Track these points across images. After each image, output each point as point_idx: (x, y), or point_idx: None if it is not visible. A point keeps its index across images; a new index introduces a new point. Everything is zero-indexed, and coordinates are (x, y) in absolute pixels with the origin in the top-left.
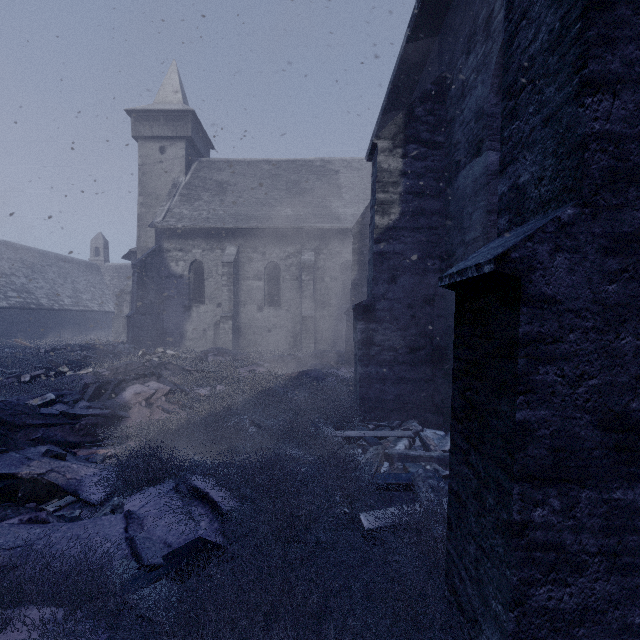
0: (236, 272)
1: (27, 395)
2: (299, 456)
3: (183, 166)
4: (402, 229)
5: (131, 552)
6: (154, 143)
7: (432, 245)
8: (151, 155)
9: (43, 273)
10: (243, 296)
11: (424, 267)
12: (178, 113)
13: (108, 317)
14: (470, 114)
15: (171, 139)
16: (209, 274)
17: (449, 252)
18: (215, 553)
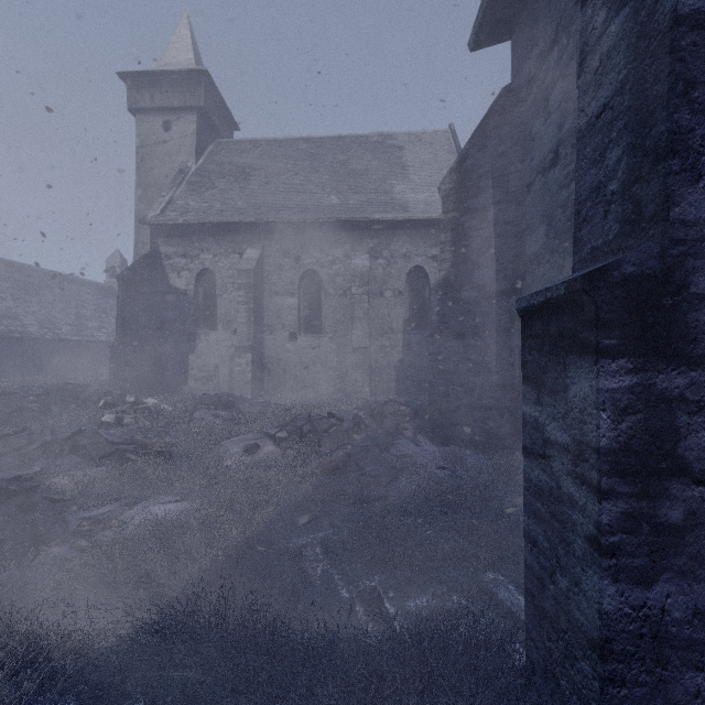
0: (259, 284)
1: None
2: None
3: (193, 146)
4: None
5: None
6: (156, 117)
7: None
8: (152, 133)
9: (39, 295)
10: (269, 319)
11: None
12: (187, 75)
13: None
14: None
15: (178, 111)
16: (222, 288)
17: None
18: None
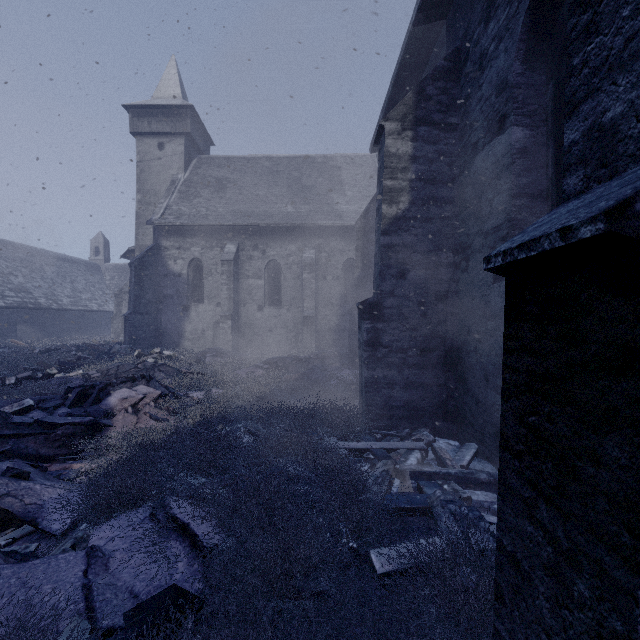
0: (236, 270)
1: (7, 400)
2: (298, 474)
3: (182, 162)
4: (412, 219)
5: (86, 607)
6: (152, 139)
7: (445, 237)
8: (149, 151)
9: (42, 272)
10: (243, 295)
11: (436, 261)
12: (177, 108)
13: (108, 317)
14: (490, 88)
15: (170, 135)
16: (208, 273)
17: (464, 244)
18: (187, 616)
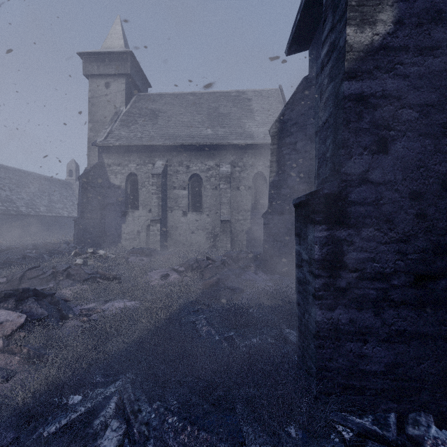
0: (164, 182)
1: None
2: None
3: (124, 98)
4: (399, 50)
5: None
6: (101, 80)
7: None
8: (98, 89)
9: (26, 188)
10: (170, 203)
11: (443, 121)
12: (120, 54)
13: None
14: None
15: (114, 76)
16: (142, 184)
17: None
18: None
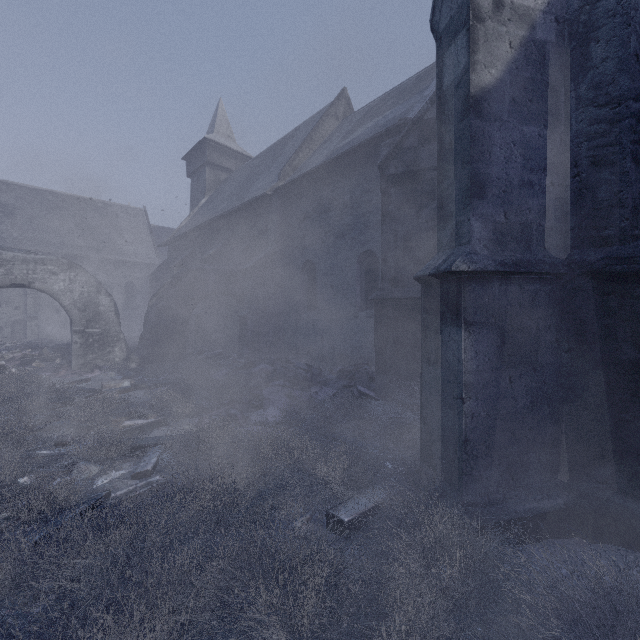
0: None
1: None
2: None
3: None
4: None
5: None
6: None
7: None
8: None
9: None
10: (42, 302)
11: None
12: None
13: None
14: None
15: None
16: None
17: None
18: None
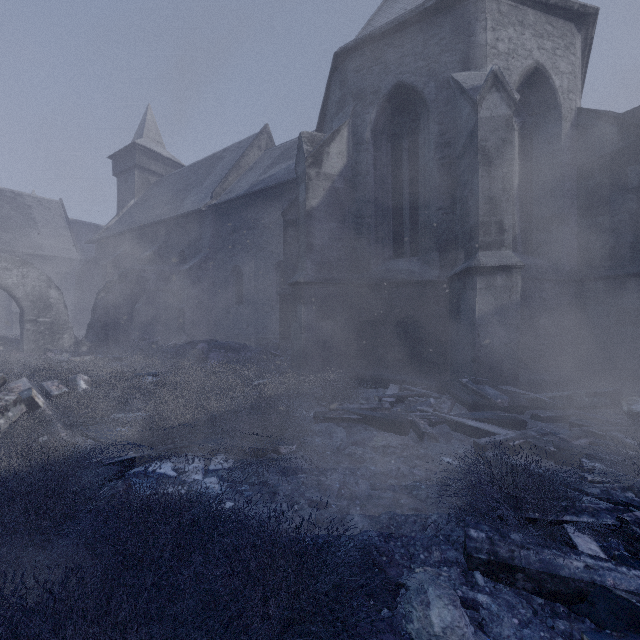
0: None
1: None
2: None
3: None
4: None
5: None
6: None
7: None
8: None
9: None
10: None
11: None
12: None
13: None
14: None
15: None
16: None
17: None
18: None
